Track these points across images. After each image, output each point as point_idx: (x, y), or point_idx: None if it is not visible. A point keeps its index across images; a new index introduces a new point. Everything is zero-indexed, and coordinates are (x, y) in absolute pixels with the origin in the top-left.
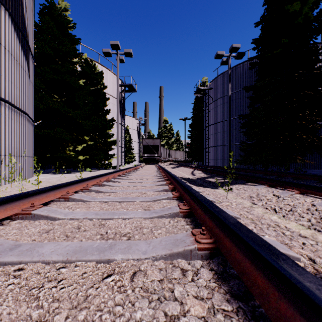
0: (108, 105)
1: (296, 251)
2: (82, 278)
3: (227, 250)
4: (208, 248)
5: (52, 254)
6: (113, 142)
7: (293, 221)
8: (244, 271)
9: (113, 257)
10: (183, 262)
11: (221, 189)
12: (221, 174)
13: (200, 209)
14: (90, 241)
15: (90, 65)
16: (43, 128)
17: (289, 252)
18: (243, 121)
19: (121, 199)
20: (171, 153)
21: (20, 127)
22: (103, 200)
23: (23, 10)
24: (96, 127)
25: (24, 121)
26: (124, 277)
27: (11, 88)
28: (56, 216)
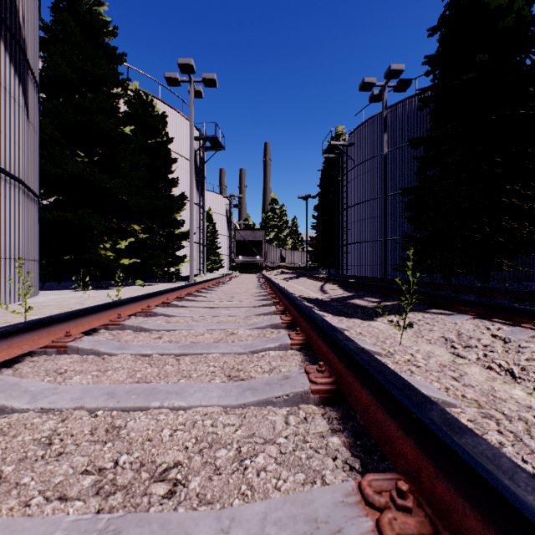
0: (176, 173)
1: None
2: None
3: None
4: None
5: None
6: (184, 234)
7: None
8: None
9: None
10: None
11: (381, 321)
12: (375, 291)
13: (365, 389)
14: (51, 507)
15: (144, 101)
16: (58, 210)
17: None
18: (407, 198)
19: (181, 349)
20: (283, 254)
21: (7, 204)
22: (142, 351)
23: None
24: (153, 208)
25: (17, 194)
26: None
27: None
28: (7, 403)
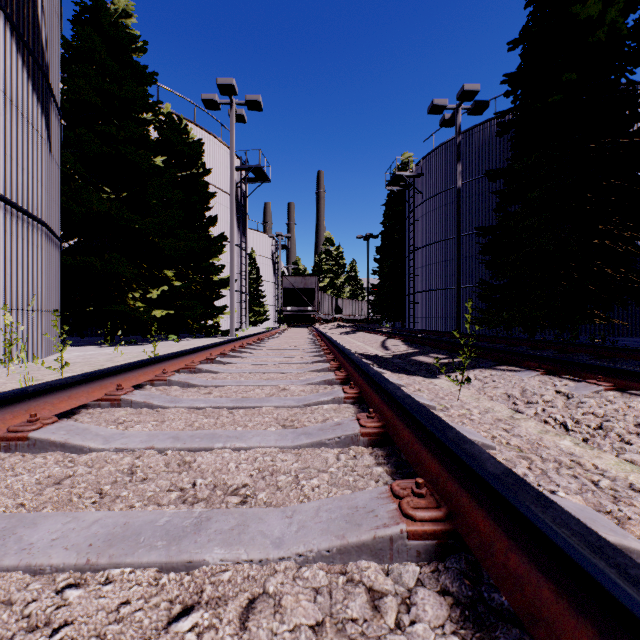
0: (213, 209)
1: (637, 532)
2: (116, 621)
3: (483, 543)
4: (432, 533)
5: (53, 547)
6: (224, 281)
7: (610, 452)
8: (537, 614)
9: (202, 557)
10: (372, 571)
11: (444, 379)
12: (443, 347)
13: (407, 429)
14: (152, 508)
15: (177, 126)
16: (81, 254)
17: (628, 541)
18: (485, 239)
19: (233, 402)
20: (340, 304)
21: (30, 250)
22: (195, 405)
23: (36, 10)
24: (188, 251)
25: (40, 237)
26: (223, 616)
27: (10, 171)
28: (85, 444)
